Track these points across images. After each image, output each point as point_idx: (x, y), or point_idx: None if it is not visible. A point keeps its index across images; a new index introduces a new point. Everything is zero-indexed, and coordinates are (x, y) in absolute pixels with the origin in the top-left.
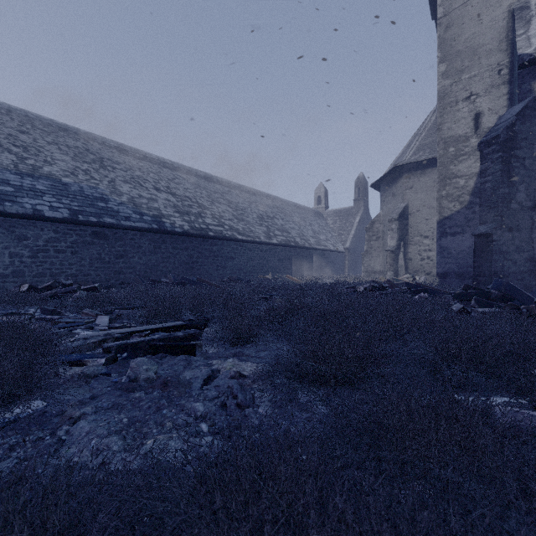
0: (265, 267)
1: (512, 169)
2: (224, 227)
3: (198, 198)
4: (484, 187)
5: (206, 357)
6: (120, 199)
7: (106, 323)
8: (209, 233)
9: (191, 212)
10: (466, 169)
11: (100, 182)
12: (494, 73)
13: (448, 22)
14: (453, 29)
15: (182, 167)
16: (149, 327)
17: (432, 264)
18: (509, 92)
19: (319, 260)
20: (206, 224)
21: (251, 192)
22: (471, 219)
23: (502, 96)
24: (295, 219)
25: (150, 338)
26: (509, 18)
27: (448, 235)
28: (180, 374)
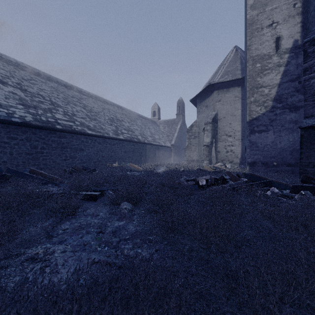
0: (113, 157)
1: None
2: (74, 122)
3: (53, 98)
4: (309, 83)
5: None
6: None
7: None
8: (57, 126)
9: (40, 106)
10: (270, 81)
11: None
12: (290, 6)
13: None
14: None
15: (43, 73)
16: None
17: (234, 155)
18: (302, 21)
19: (155, 152)
20: (55, 118)
21: (106, 102)
22: (273, 119)
23: (297, 24)
24: (138, 124)
25: None
26: None
27: (256, 132)
28: None
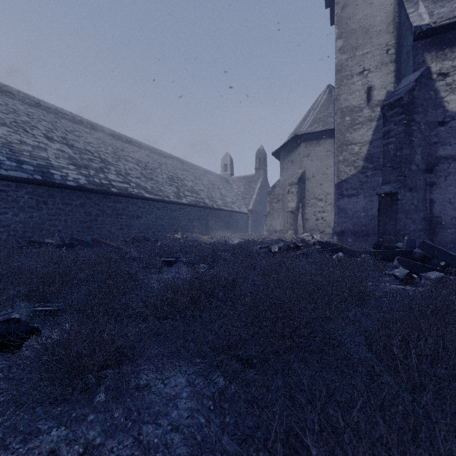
0: (174, 226)
1: (411, 132)
2: (129, 184)
3: (102, 154)
4: (387, 148)
5: None
6: None
7: None
8: (112, 189)
9: (91, 166)
10: (360, 137)
11: None
12: (383, 52)
13: (344, 2)
14: (349, 9)
15: (86, 121)
16: None
17: (325, 223)
18: (396, 70)
19: (226, 220)
20: (109, 179)
21: (162, 154)
22: (364, 182)
23: (390, 73)
24: (204, 182)
25: None
26: (395, 4)
27: (345, 197)
28: None
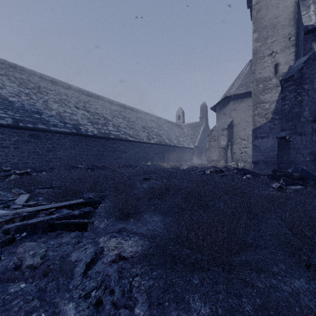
0: (146, 157)
1: (301, 96)
2: (120, 132)
3: (104, 114)
4: (284, 107)
5: (96, 233)
6: (50, 113)
7: (23, 202)
8: (111, 136)
9: (99, 122)
10: (270, 98)
11: (37, 101)
12: (286, 39)
13: (259, 7)
14: (262, 12)
15: (94, 94)
16: (55, 205)
17: (247, 156)
18: (295, 51)
19: (179, 153)
20: (109, 130)
21: (138, 111)
22: (272, 128)
23: (291, 53)
24: (165, 128)
25: (49, 218)
26: (295, 6)
27: (259, 138)
28: (67, 256)
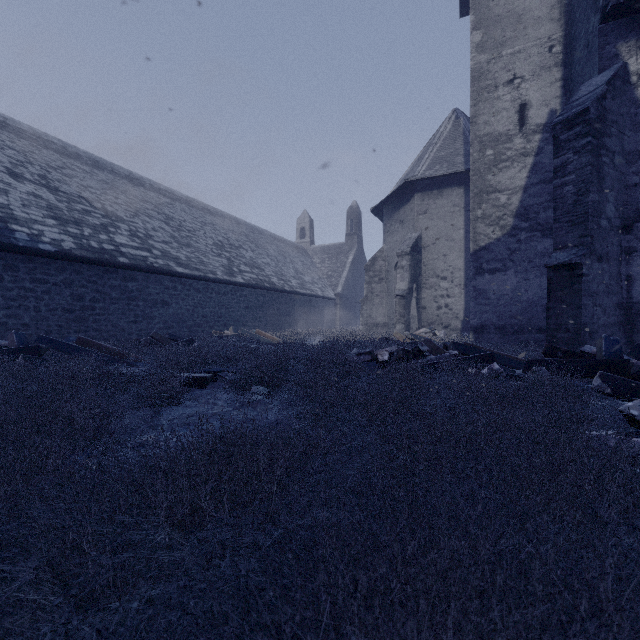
0: (223, 318)
1: (601, 166)
2: (151, 252)
3: (108, 204)
4: (562, 192)
5: None
6: None
7: None
8: (119, 258)
9: (86, 221)
10: (509, 181)
11: None
12: (544, 50)
13: None
14: None
15: (86, 154)
16: None
17: (451, 314)
18: (563, 77)
19: (304, 308)
20: (115, 243)
21: (208, 210)
22: (515, 250)
23: (555, 83)
24: (271, 253)
25: None
26: None
27: (485, 273)
28: None
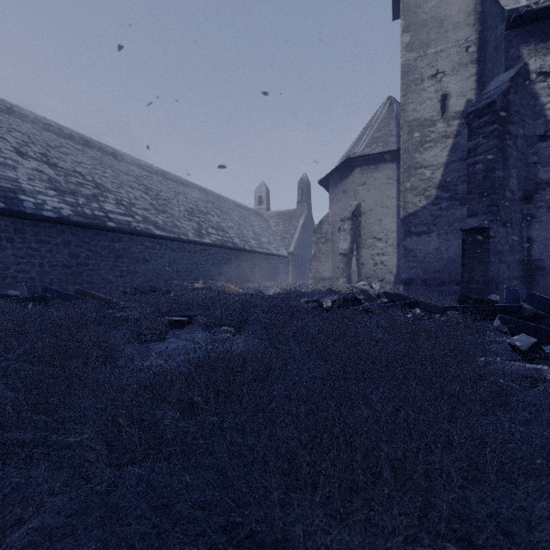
0: (194, 273)
1: (506, 148)
2: (134, 217)
3: (98, 177)
4: (474, 169)
5: None
6: None
7: None
8: (108, 223)
9: (80, 192)
10: (433, 158)
11: None
12: (462, 49)
13: None
14: None
15: (78, 135)
16: None
17: (386, 269)
18: (478, 73)
19: (261, 265)
20: (104, 210)
21: (180, 181)
22: (438, 216)
23: (471, 77)
24: (233, 218)
25: None
26: None
27: (413, 235)
28: None
